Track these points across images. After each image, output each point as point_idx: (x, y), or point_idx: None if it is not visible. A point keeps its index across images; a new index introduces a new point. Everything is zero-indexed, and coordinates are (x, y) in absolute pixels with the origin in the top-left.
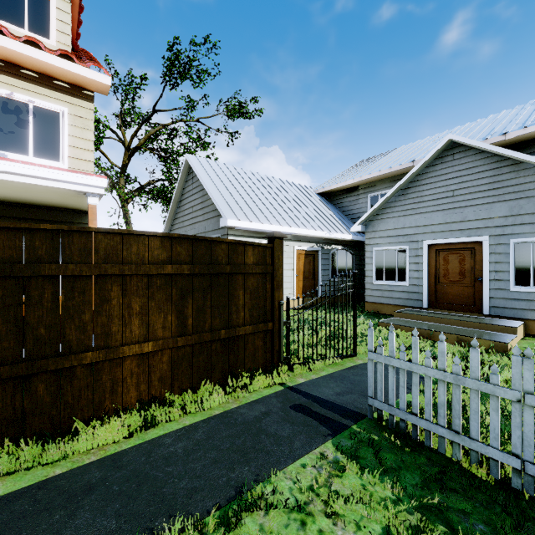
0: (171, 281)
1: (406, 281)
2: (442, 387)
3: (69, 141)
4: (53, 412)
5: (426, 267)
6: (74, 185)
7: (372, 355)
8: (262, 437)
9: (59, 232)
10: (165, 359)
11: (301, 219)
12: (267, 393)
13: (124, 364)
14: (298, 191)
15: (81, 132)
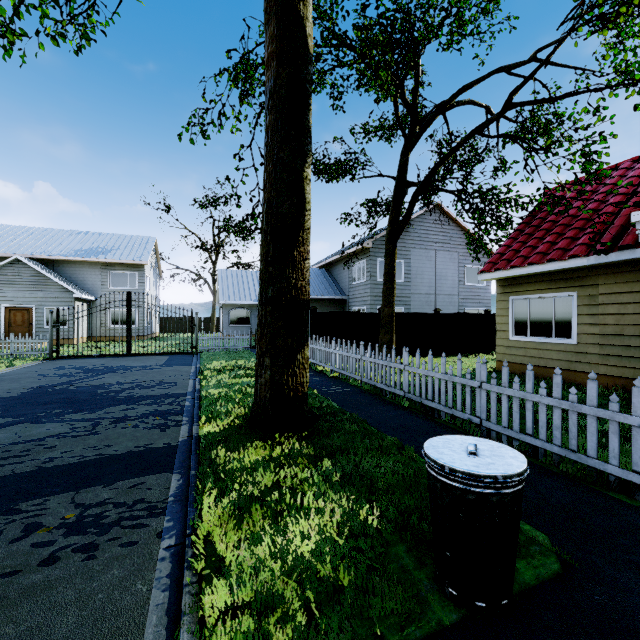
0: None
1: None
2: None
3: None
4: None
5: (4, 319)
6: None
7: None
8: None
9: None
10: None
11: None
12: None
13: None
14: None
15: None
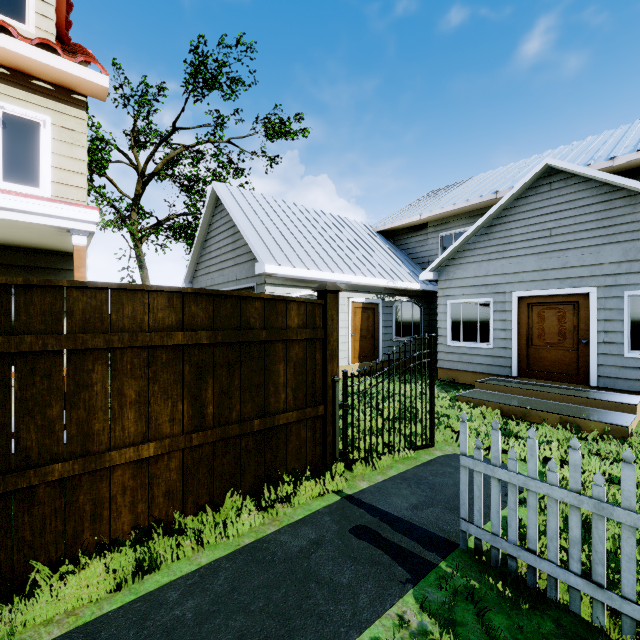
0: (183, 354)
1: (490, 342)
2: (575, 516)
3: (53, 161)
4: (1, 556)
5: (516, 326)
6: (52, 218)
7: (466, 461)
8: (312, 587)
9: (10, 288)
10: (174, 464)
11: (357, 264)
12: (318, 506)
13: (112, 476)
14: (353, 228)
15: (69, 149)
